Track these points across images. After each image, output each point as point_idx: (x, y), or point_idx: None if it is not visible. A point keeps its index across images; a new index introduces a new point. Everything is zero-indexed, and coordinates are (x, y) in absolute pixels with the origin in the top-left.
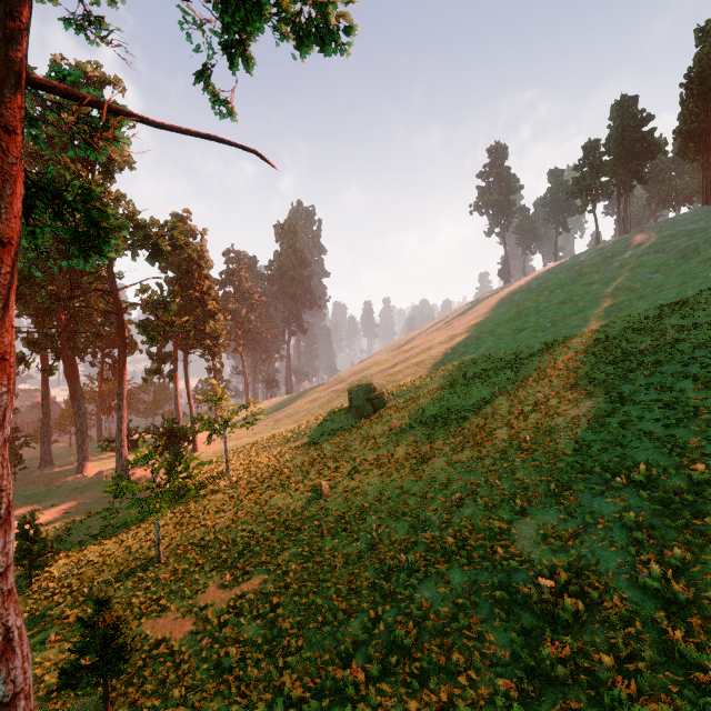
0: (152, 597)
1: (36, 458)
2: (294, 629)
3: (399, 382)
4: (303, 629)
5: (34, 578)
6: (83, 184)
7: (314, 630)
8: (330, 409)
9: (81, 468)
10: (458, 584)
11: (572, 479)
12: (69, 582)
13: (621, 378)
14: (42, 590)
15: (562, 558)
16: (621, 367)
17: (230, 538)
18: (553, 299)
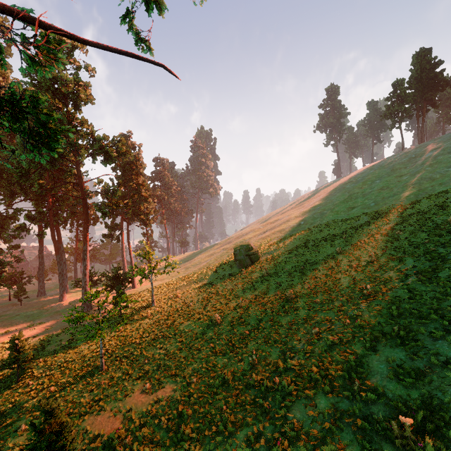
0: (95, 398)
1: (36, 290)
2: (194, 434)
3: (268, 243)
4: (201, 434)
5: (22, 376)
6: (32, 94)
7: (209, 436)
8: (221, 261)
9: (62, 298)
10: (324, 409)
11: (412, 323)
12: (42, 381)
13: (435, 242)
14: (25, 386)
15: (414, 394)
16: (433, 233)
17: (151, 354)
18: (374, 186)
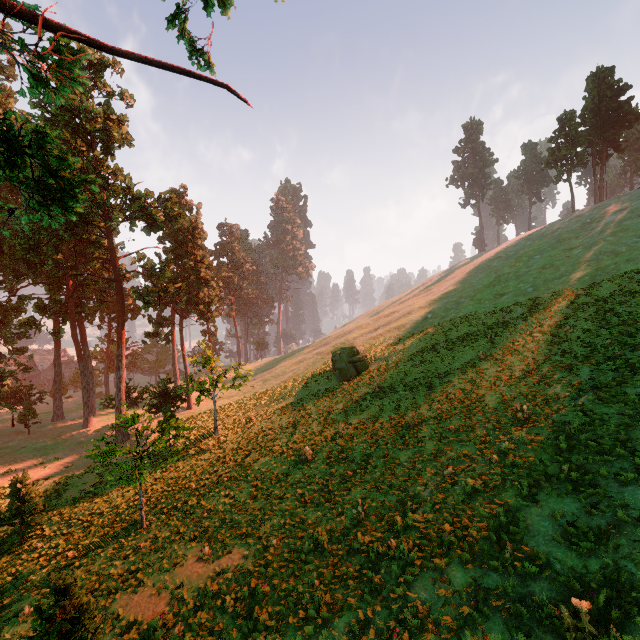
0: (130, 567)
1: (51, 412)
2: (273, 621)
3: (381, 345)
4: (282, 622)
5: (27, 535)
6: (36, 127)
7: (295, 625)
8: (314, 371)
9: (87, 423)
10: (461, 586)
11: (589, 460)
12: (57, 543)
13: (621, 343)
14: (31, 550)
15: (593, 565)
16: (618, 331)
17: (212, 504)
18: (533, 264)
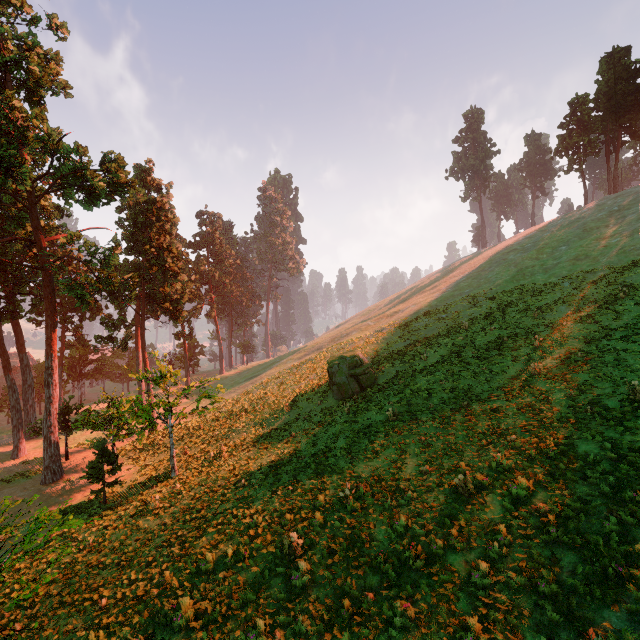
0: None
1: None
2: None
3: (387, 352)
4: None
5: None
6: None
7: None
8: (306, 383)
9: (17, 451)
10: None
11: None
12: None
13: None
14: None
15: None
16: None
17: None
18: (562, 256)
